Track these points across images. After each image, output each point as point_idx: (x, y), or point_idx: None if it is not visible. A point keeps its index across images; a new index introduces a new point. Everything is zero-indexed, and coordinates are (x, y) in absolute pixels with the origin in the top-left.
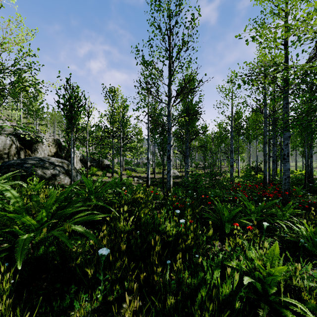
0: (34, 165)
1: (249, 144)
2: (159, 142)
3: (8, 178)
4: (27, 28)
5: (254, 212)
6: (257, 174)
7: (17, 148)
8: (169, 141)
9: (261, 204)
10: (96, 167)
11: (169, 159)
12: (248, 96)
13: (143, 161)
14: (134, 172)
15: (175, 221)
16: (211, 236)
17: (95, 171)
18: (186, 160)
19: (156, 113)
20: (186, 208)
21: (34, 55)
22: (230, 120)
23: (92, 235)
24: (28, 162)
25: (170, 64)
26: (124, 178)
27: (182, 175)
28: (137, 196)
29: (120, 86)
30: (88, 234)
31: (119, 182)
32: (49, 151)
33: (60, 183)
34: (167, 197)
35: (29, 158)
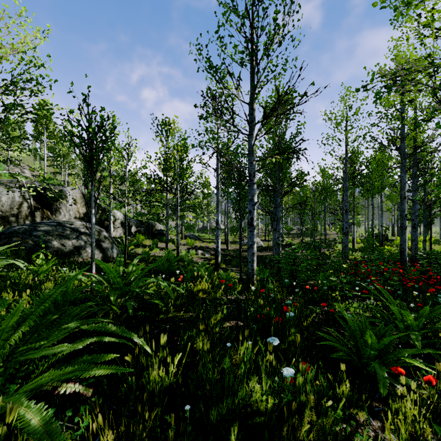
0: (49, 232)
1: (372, 200)
2: (234, 198)
3: (5, 253)
4: (37, 28)
5: (411, 327)
6: (382, 245)
7: (30, 208)
8: (251, 196)
9: (423, 311)
10: (145, 234)
11: (251, 226)
12: (373, 125)
13: (212, 224)
14: (198, 240)
15: (272, 378)
16: (346, 398)
17: (142, 240)
18: (275, 224)
19: (230, 154)
20: (288, 327)
21: (43, 65)
22: (343, 163)
23: (61, 440)
24: (40, 229)
25: (252, 67)
26: (183, 251)
27: (268, 245)
28: (198, 289)
29: (177, 117)
30: (52, 438)
31: (173, 259)
32: (77, 211)
33: (86, 260)
34: (248, 289)
35: (43, 223)
